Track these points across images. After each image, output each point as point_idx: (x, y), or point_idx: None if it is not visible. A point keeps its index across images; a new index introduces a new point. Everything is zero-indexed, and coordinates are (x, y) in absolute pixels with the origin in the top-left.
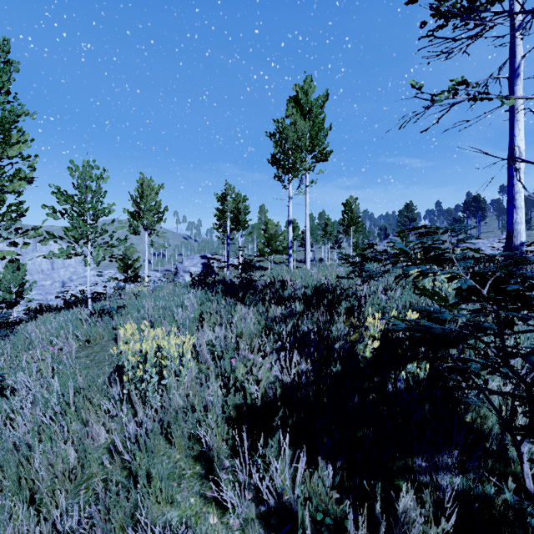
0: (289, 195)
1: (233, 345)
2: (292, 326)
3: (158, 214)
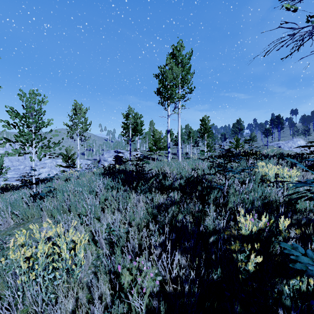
0: (168, 114)
1: (124, 236)
2: (172, 214)
3: (85, 126)
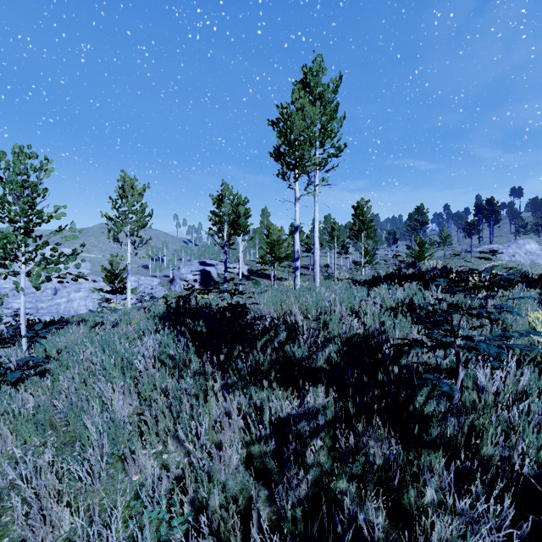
0: (296, 196)
1: None
2: (318, 472)
3: (141, 219)
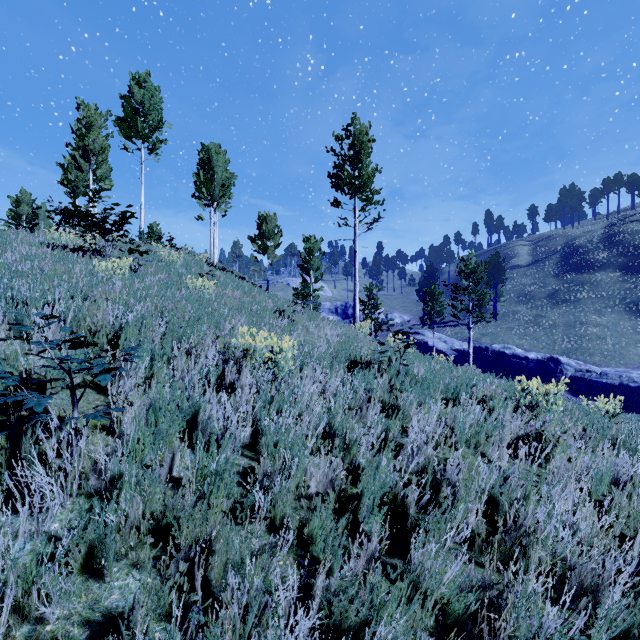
0: None
1: None
2: None
3: None
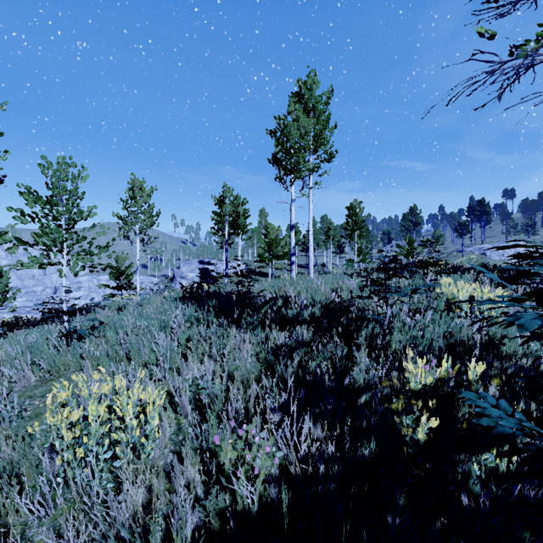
0: (292, 198)
1: (221, 395)
2: (299, 362)
3: (150, 218)
